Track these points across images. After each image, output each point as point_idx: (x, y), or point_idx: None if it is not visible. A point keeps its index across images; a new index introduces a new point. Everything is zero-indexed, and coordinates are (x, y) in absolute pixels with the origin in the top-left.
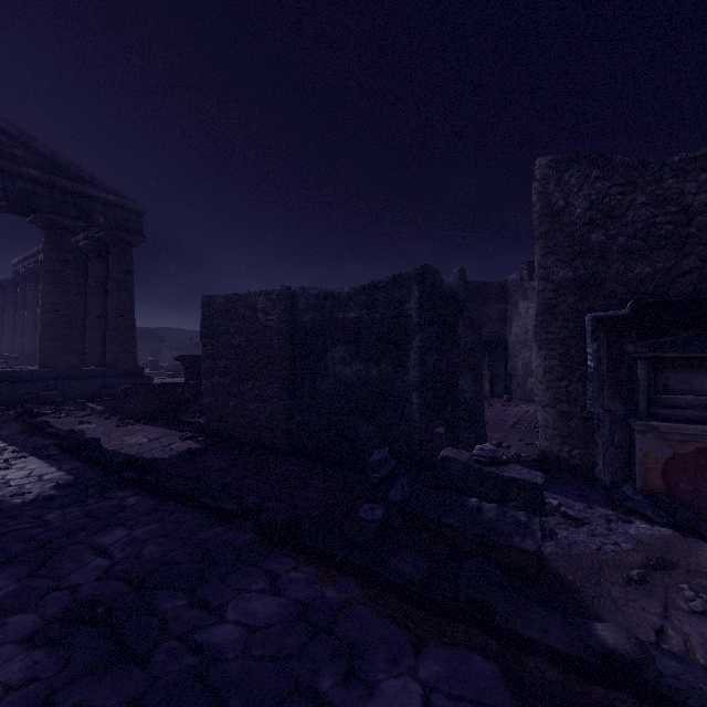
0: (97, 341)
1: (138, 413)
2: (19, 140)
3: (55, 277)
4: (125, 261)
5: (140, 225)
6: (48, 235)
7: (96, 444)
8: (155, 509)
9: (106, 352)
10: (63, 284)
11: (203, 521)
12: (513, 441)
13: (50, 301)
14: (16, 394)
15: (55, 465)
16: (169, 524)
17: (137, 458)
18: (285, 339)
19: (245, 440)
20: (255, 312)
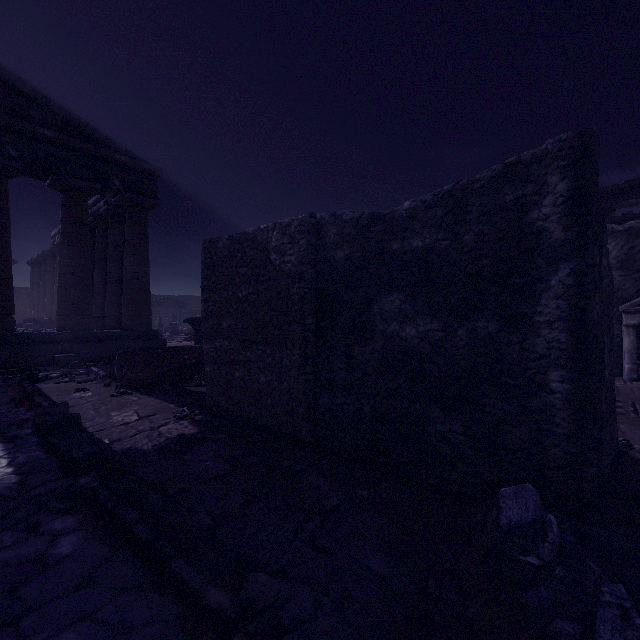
0: (116, 305)
1: (138, 380)
2: (35, 102)
3: (71, 240)
4: (140, 224)
5: (155, 188)
6: (64, 198)
7: (74, 423)
8: (92, 575)
9: (122, 315)
10: (79, 246)
11: (165, 632)
12: (639, 437)
13: (66, 263)
14: (31, 356)
15: (10, 455)
16: (99, 633)
17: (104, 454)
18: (308, 287)
19: (254, 422)
20: (267, 252)
